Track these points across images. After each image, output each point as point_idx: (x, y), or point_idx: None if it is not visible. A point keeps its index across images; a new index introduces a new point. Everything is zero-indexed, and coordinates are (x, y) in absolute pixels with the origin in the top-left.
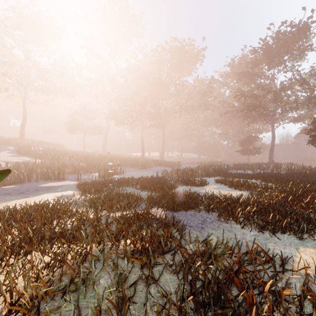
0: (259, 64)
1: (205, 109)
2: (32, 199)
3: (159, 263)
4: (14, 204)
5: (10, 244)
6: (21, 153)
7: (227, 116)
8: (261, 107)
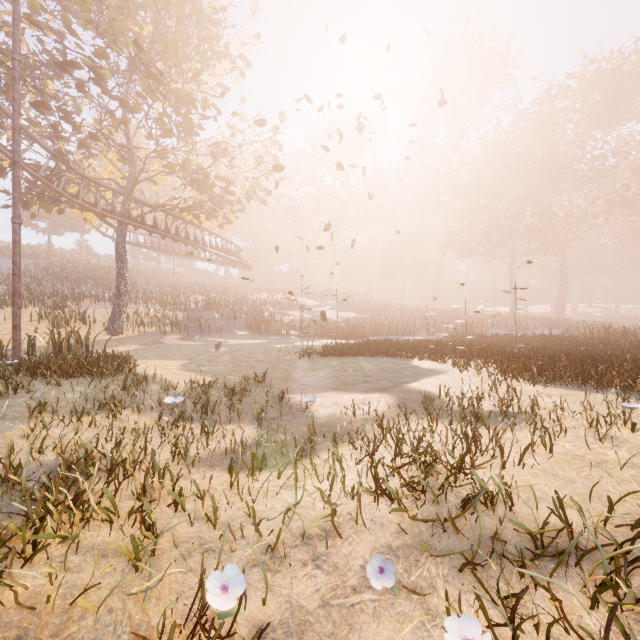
0: None
1: None
2: None
3: None
4: None
5: None
6: (345, 308)
7: None
8: None
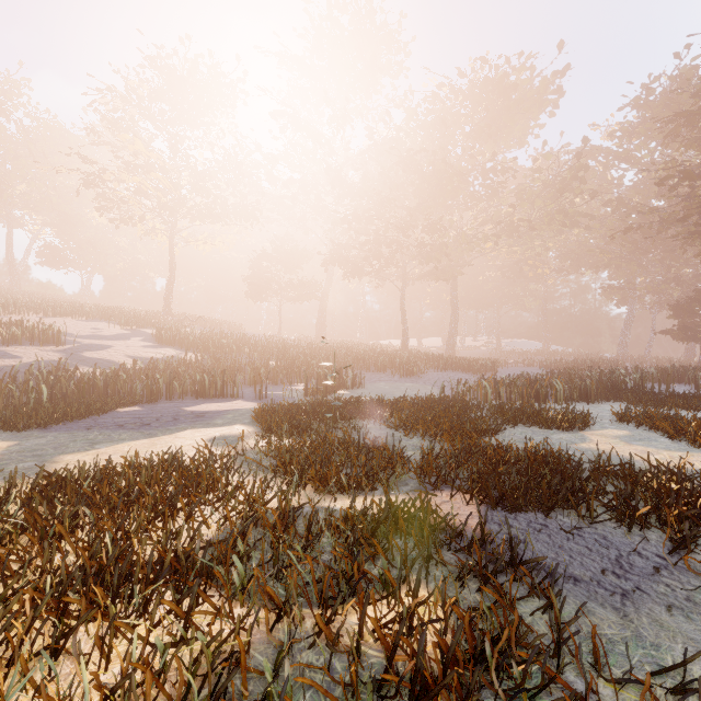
0: None
1: (564, 225)
2: (160, 442)
3: None
4: (121, 452)
5: (51, 582)
6: (163, 341)
7: (629, 240)
8: None
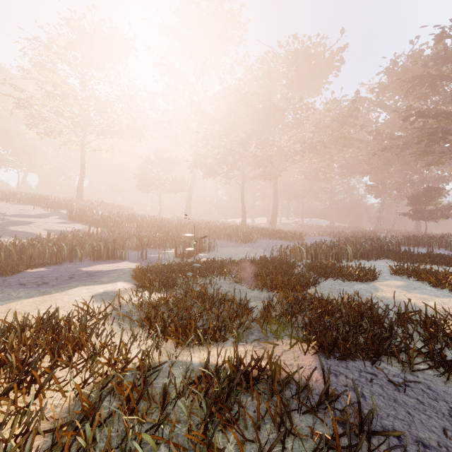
0: None
1: (344, 146)
2: (50, 299)
3: None
4: (12, 310)
5: None
6: (73, 219)
7: (383, 157)
8: None
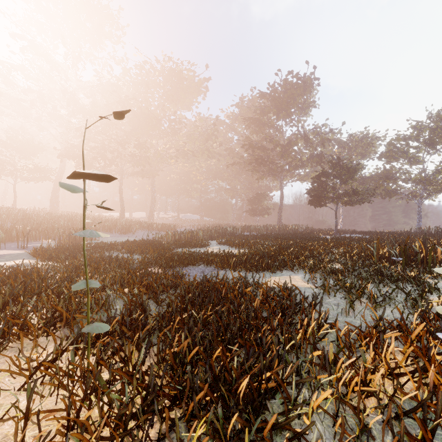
0: (268, 112)
1: (208, 157)
2: None
3: (164, 293)
4: None
5: None
6: None
7: (235, 168)
8: (270, 161)
